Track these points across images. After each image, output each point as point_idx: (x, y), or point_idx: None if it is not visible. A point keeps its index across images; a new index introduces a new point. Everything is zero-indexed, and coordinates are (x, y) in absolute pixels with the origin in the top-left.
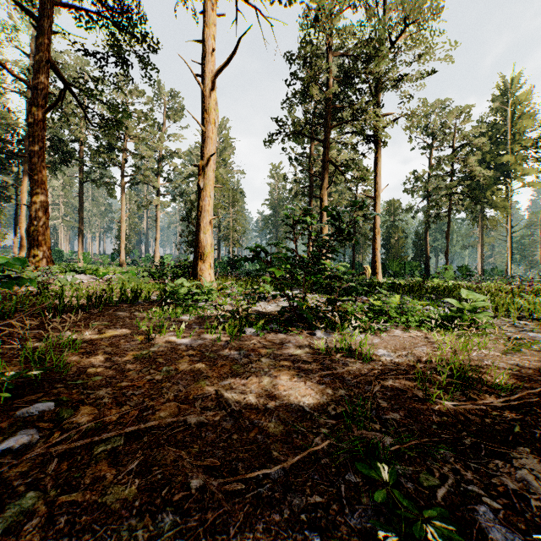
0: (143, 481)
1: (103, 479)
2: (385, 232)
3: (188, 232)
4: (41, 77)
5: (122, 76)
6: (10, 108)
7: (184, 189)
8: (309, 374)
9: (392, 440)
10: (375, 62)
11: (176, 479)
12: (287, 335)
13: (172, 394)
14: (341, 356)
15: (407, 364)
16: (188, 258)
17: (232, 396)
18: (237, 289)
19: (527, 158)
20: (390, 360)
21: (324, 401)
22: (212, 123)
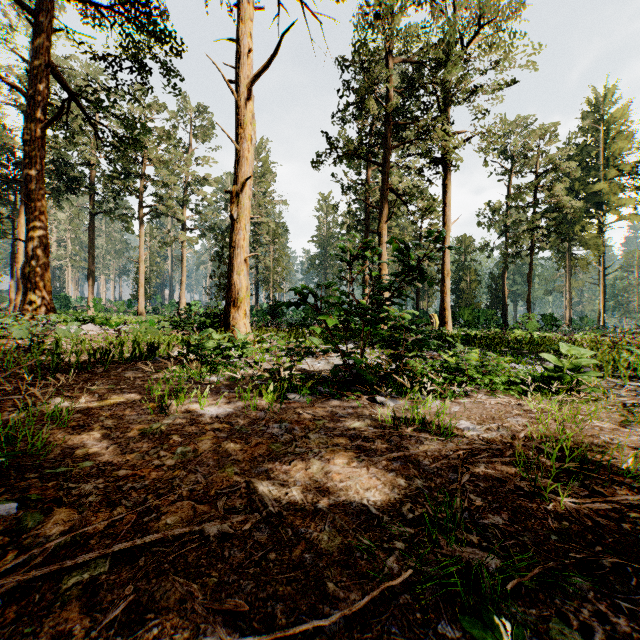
0: (129, 639)
1: (68, 637)
2: (455, 274)
3: (220, 274)
4: (40, 84)
5: (140, 87)
6: (5, 124)
7: (215, 223)
8: (373, 457)
9: (499, 562)
10: (445, 70)
11: (180, 635)
12: (342, 401)
13: (186, 488)
14: (412, 430)
15: (501, 442)
16: (218, 304)
17: (268, 491)
18: (278, 342)
19: (624, 186)
20: (476, 435)
21: (395, 498)
22: (248, 140)
